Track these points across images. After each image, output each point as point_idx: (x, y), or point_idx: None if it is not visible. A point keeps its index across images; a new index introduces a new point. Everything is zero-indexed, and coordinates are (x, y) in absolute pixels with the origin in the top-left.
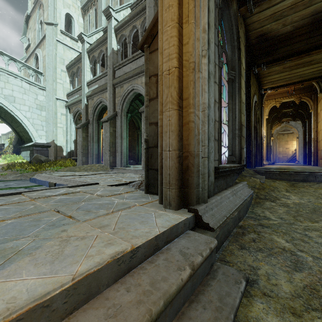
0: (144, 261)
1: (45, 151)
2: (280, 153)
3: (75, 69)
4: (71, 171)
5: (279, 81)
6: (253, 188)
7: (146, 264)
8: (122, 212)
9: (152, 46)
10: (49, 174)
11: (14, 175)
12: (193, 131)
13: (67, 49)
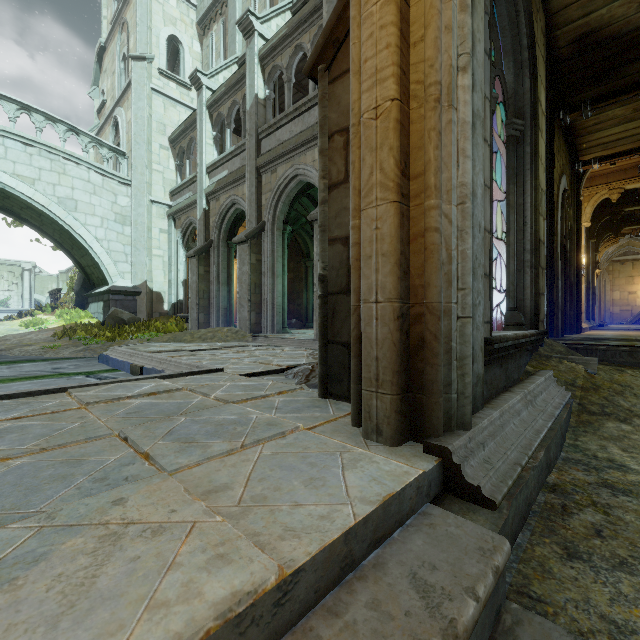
0: (313, 607)
1: (130, 303)
2: (615, 303)
3: (185, 143)
4: (175, 342)
5: (621, 142)
6: (571, 387)
7: (319, 621)
8: (264, 446)
9: (335, 66)
10: (133, 348)
11: (73, 349)
12: (437, 252)
13: (171, 105)
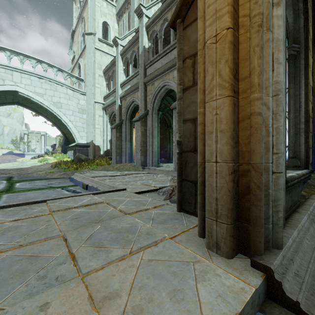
0: None
1: (85, 151)
2: None
3: (110, 73)
4: (105, 171)
5: None
6: None
7: None
8: (144, 253)
9: (186, 19)
10: (84, 174)
11: (59, 173)
12: (259, 129)
13: (104, 55)
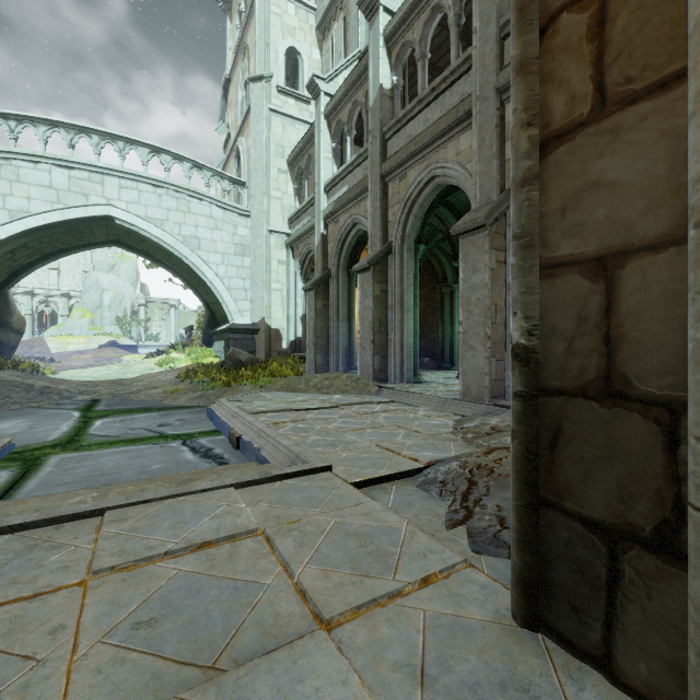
0: None
1: (248, 341)
2: None
3: (303, 163)
4: (288, 391)
5: None
6: None
7: None
8: None
9: None
10: (240, 402)
11: (190, 395)
12: None
13: (290, 124)
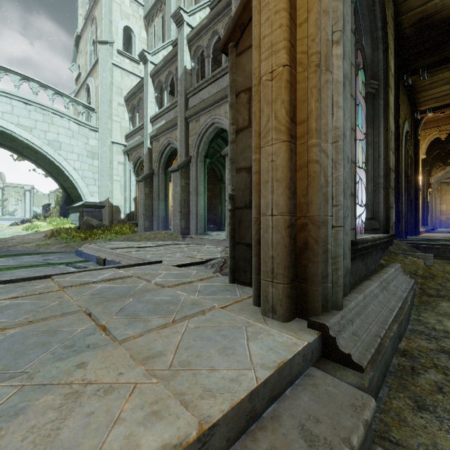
0: None
1: (97, 213)
2: (442, 213)
3: (135, 101)
4: (128, 241)
5: (449, 97)
6: (414, 276)
7: None
8: (189, 321)
9: (241, 43)
10: (99, 245)
11: (58, 246)
12: (317, 178)
13: (126, 75)
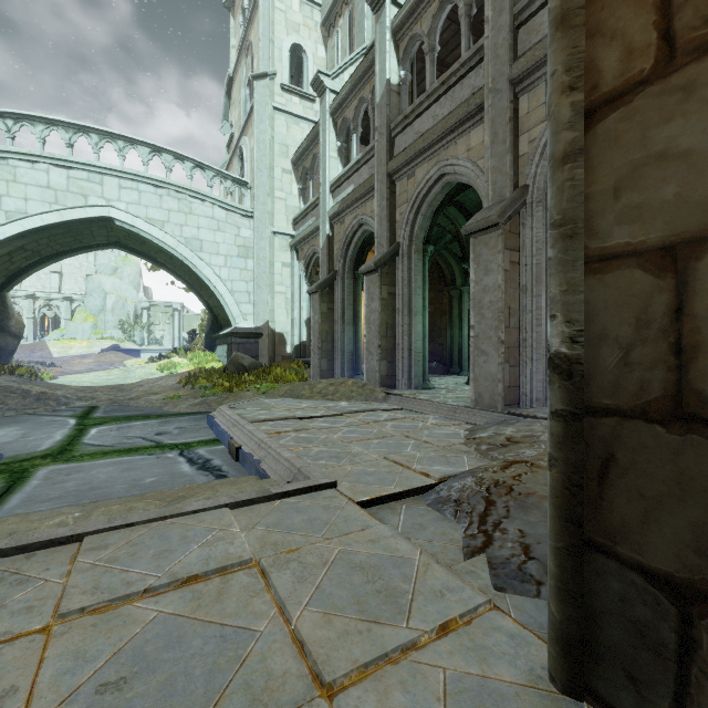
0: None
1: (252, 346)
2: None
3: (308, 162)
4: (292, 398)
5: None
6: None
7: None
8: None
9: None
10: (241, 409)
11: (190, 401)
12: None
13: (294, 123)
